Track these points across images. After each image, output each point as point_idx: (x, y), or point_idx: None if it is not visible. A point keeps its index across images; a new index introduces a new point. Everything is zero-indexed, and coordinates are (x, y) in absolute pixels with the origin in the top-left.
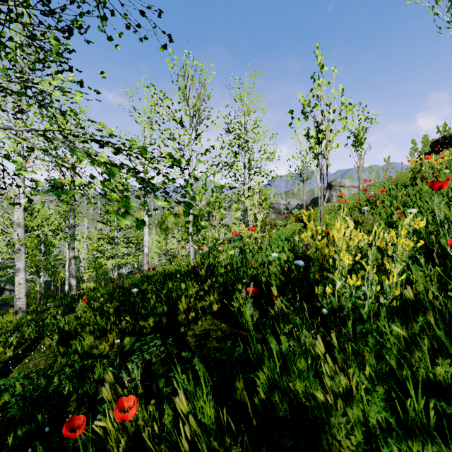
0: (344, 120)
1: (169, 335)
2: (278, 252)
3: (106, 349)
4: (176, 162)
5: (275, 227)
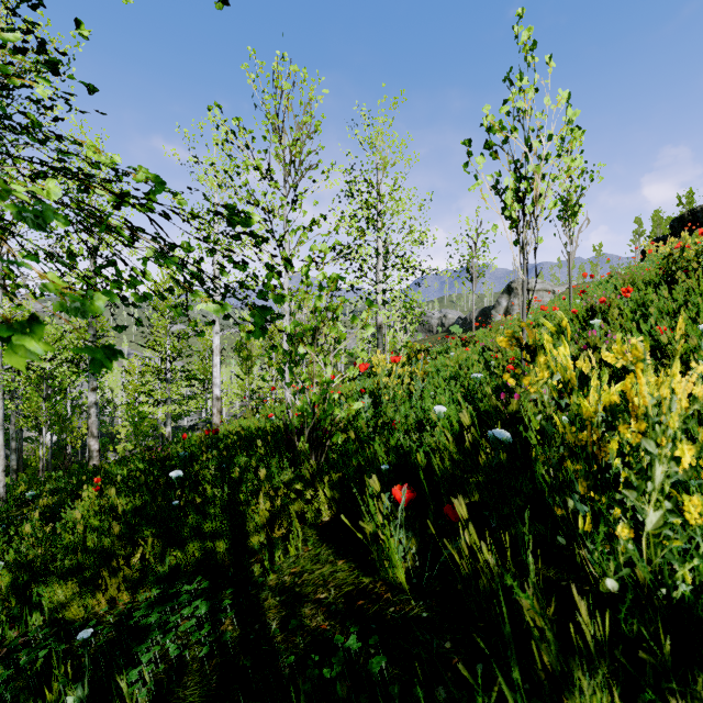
0: (566, 157)
1: (230, 580)
2: (445, 403)
3: (103, 608)
4: (242, 220)
5: (428, 355)
